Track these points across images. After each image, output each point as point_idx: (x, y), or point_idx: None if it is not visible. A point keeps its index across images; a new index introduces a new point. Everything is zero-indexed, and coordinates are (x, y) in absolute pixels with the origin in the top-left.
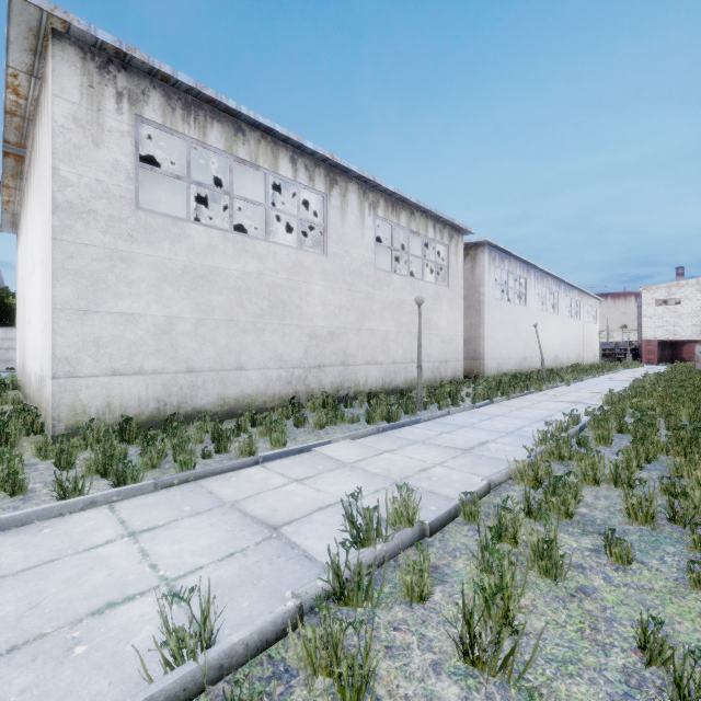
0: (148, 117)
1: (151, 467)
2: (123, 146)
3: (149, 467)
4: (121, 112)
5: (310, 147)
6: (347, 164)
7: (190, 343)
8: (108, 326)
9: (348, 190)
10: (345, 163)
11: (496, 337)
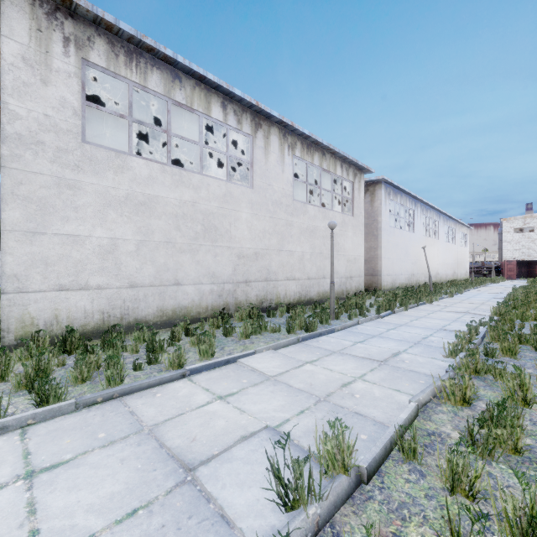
0: (93, 61)
1: (81, 380)
2: (70, 85)
3: (79, 380)
4: (67, 55)
5: (238, 94)
6: (270, 110)
7: (132, 262)
8: (56, 247)
9: (271, 133)
10: (268, 109)
11: (391, 258)
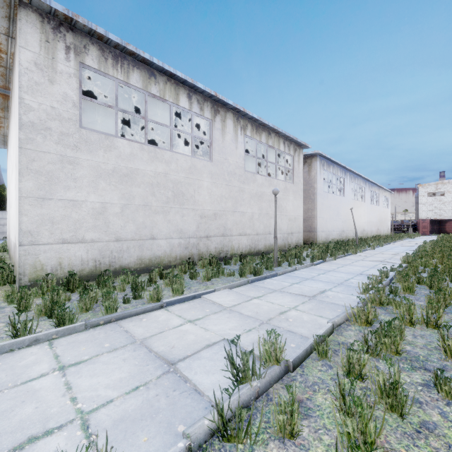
0: (88, 64)
1: (85, 310)
2: (70, 83)
3: (84, 310)
4: (68, 60)
5: (201, 87)
6: (226, 100)
7: (117, 221)
8: (60, 209)
9: (227, 117)
10: (224, 99)
11: (325, 217)
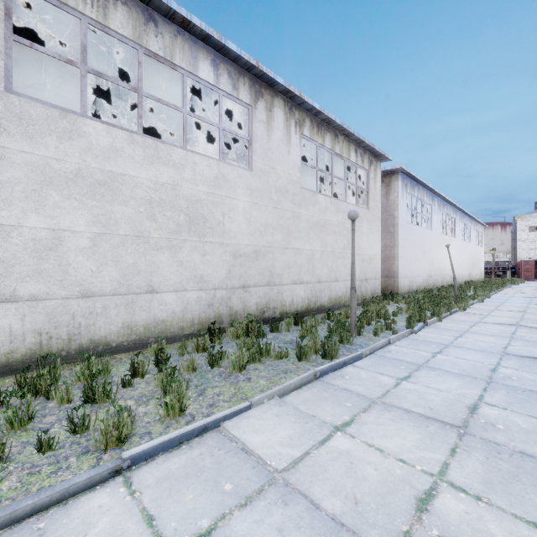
0: None
1: None
2: None
3: None
4: None
5: (233, 49)
6: (273, 75)
7: (85, 262)
8: None
9: (274, 104)
10: (271, 73)
11: (408, 257)
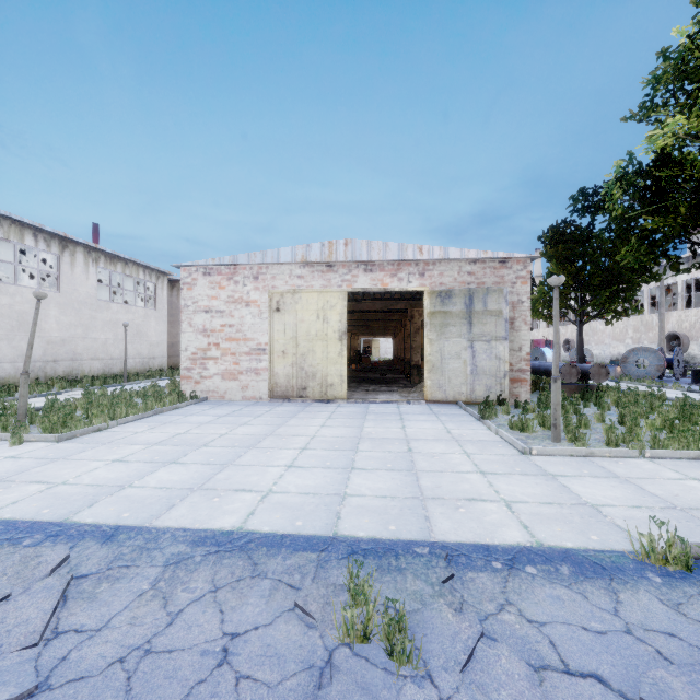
0: None
1: None
2: None
3: None
4: None
5: (49, 230)
6: (76, 238)
7: None
8: None
9: (77, 251)
10: (75, 238)
11: None
